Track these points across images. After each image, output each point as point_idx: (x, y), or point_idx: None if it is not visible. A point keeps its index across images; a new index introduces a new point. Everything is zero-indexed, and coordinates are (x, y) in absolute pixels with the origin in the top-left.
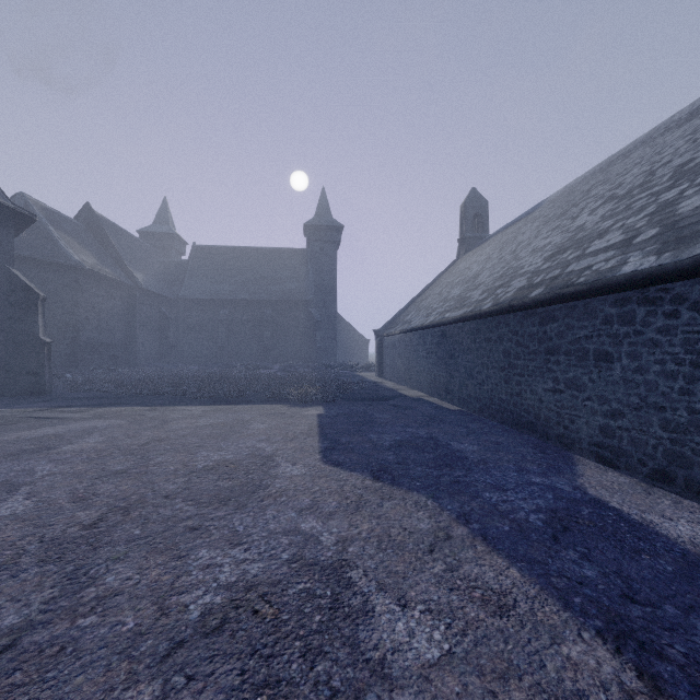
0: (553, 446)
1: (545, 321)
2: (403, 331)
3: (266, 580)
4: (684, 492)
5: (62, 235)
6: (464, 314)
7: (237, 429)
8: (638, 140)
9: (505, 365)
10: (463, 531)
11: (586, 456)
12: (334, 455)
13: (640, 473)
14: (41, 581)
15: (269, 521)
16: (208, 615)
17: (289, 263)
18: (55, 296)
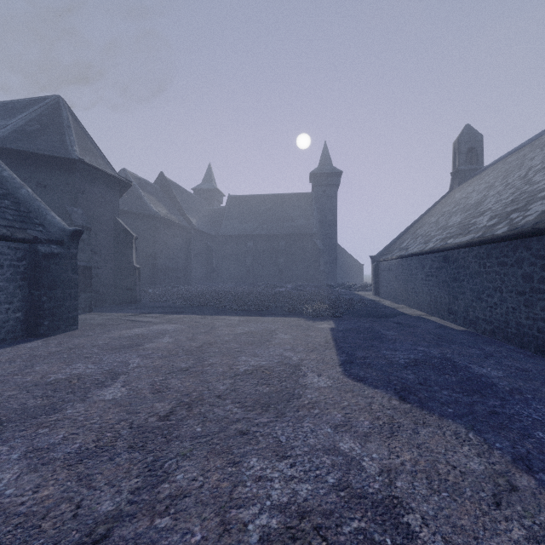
0: None
1: None
2: (400, 257)
3: (317, 507)
4: None
5: (147, 195)
6: (471, 239)
7: (266, 338)
8: None
9: (526, 290)
10: (528, 481)
11: None
12: (353, 369)
13: None
14: (129, 468)
15: (308, 434)
16: (266, 542)
17: (298, 204)
18: (142, 237)
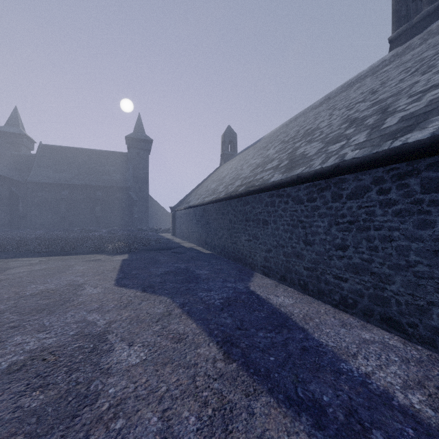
0: (248, 269)
1: (245, 204)
2: (185, 208)
3: (56, 345)
4: (290, 285)
5: None
6: (212, 199)
7: (63, 270)
8: (301, 112)
9: (230, 227)
10: (179, 311)
11: (259, 272)
12: (123, 281)
13: (277, 278)
14: None
15: (68, 318)
16: (13, 365)
17: (115, 161)
18: None
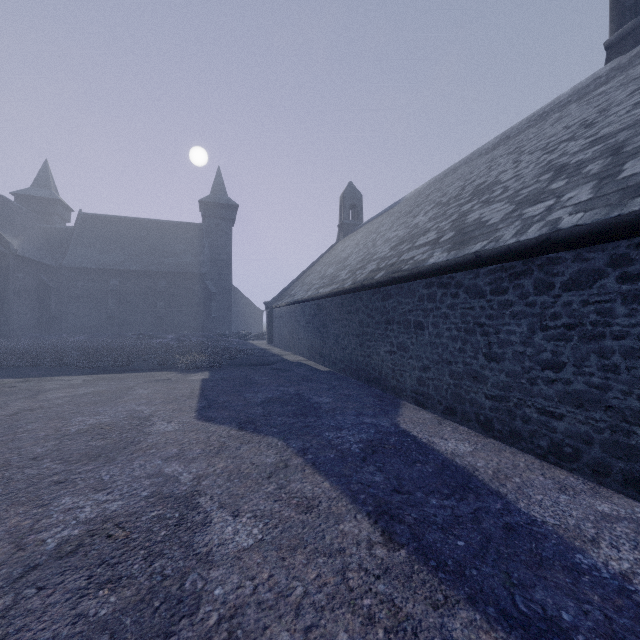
0: (390, 395)
1: (385, 297)
2: (287, 304)
3: (123, 513)
4: (461, 421)
5: None
6: (332, 290)
7: (119, 395)
8: (463, 160)
9: (360, 333)
10: (299, 461)
11: (409, 401)
12: (208, 412)
13: (439, 410)
14: None
15: (136, 469)
16: (64, 544)
17: (184, 236)
18: None
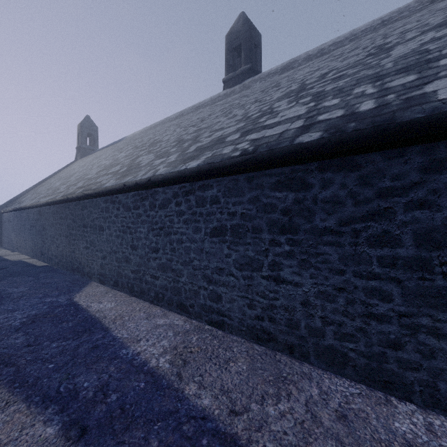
0: (85, 279)
1: (83, 208)
2: (14, 209)
3: None
4: (121, 289)
5: None
6: (47, 200)
7: None
8: (161, 121)
9: (68, 234)
10: None
11: (96, 281)
12: None
13: (111, 284)
14: None
15: None
16: None
17: None
18: None
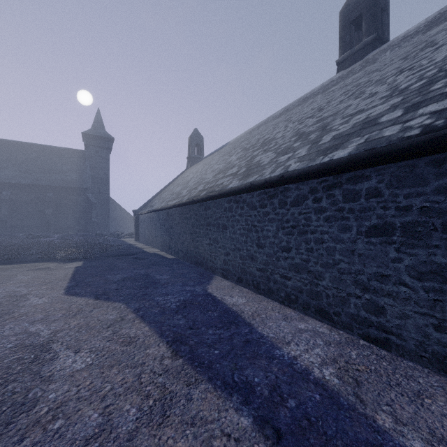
0: (209, 272)
1: (206, 208)
2: (148, 212)
3: None
4: (245, 285)
5: None
6: (175, 203)
7: (2, 281)
8: (263, 121)
9: (192, 232)
10: (132, 316)
11: (219, 275)
12: (75, 289)
13: (234, 280)
14: None
15: (6, 330)
16: None
17: (69, 159)
18: None
